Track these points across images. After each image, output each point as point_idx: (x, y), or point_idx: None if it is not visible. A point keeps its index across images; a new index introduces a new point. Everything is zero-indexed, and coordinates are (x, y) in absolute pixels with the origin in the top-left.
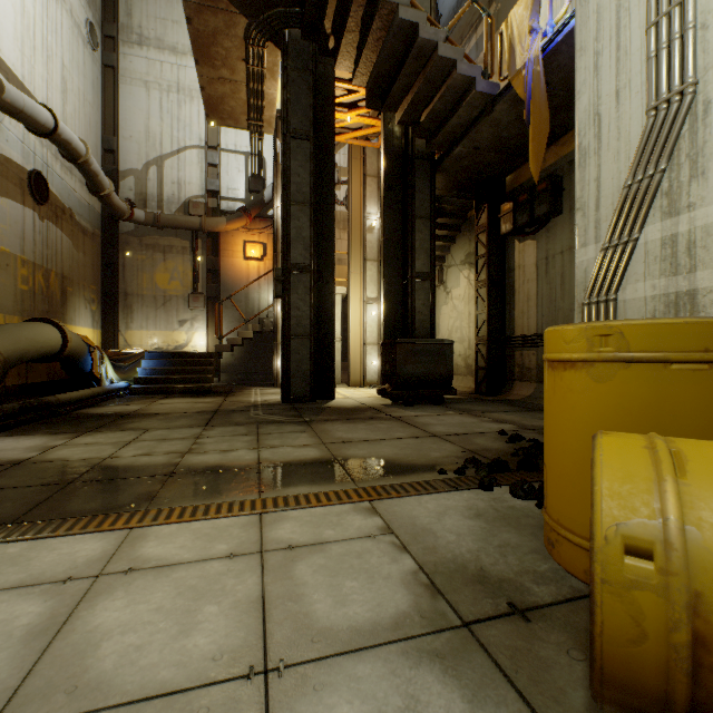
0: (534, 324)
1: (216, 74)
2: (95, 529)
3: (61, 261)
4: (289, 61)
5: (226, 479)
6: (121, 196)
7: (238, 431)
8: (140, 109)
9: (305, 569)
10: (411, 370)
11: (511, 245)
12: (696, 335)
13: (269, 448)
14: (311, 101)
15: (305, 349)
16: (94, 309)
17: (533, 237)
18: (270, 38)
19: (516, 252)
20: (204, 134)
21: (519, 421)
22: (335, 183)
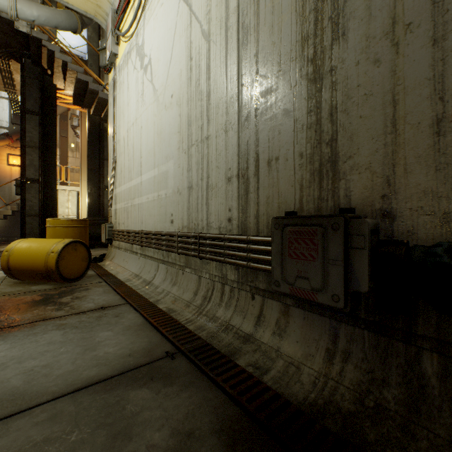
0: None
1: None
2: None
3: None
4: (25, 73)
5: None
6: None
7: None
8: None
9: None
10: (93, 232)
11: None
12: (61, 222)
13: None
14: (39, 96)
15: (36, 222)
16: None
17: None
18: (12, 58)
19: None
20: None
21: None
22: (77, 126)
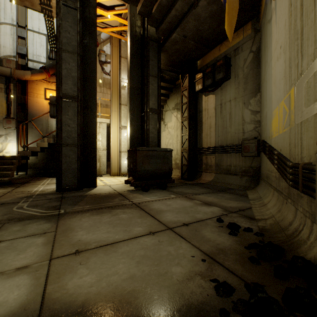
0: (213, 141)
1: None
2: None
3: None
4: None
5: None
6: None
7: None
8: None
9: None
10: (147, 168)
11: (201, 98)
12: None
13: None
14: None
15: (74, 153)
16: None
17: (213, 93)
18: None
19: (203, 101)
20: (15, 17)
21: (220, 203)
22: (104, 61)
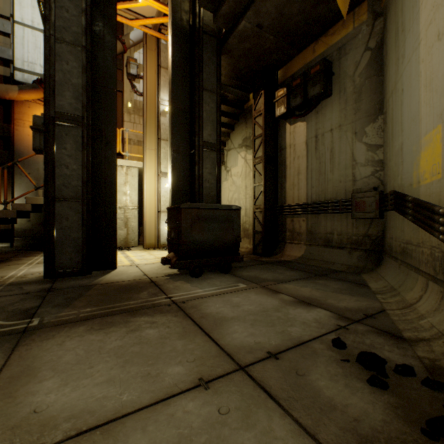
0: (304, 194)
1: None
2: None
3: None
4: None
5: None
6: None
7: None
8: None
9: None
10: (198, 237)
11: (283, 128)
12: None
13: None
14: None
15: (76, 214)
16: None
17: (303, 119)
18: None
19: (287, 133)
20: None
21: (325, 300)
22: (135, 75)
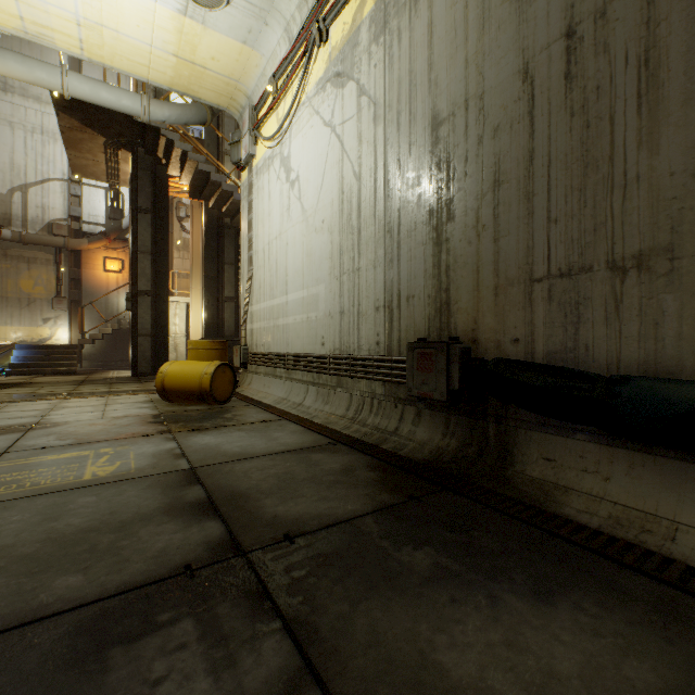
0: None
1: (82, 155)
2: (50, 400)
3: None
4: (136, 165)
5: (95, 393)
6: None
7: (100, 385)
8: (5, 144)
9: (120, 400)
10: None
11: None
12: (204, 344)
13: (116, 388)
14: (152, 190)
15: (148, 343)
16: None
17: None
18: (123, 148)
19: None
20: (67, 170)
21: None
22: (184, 217)
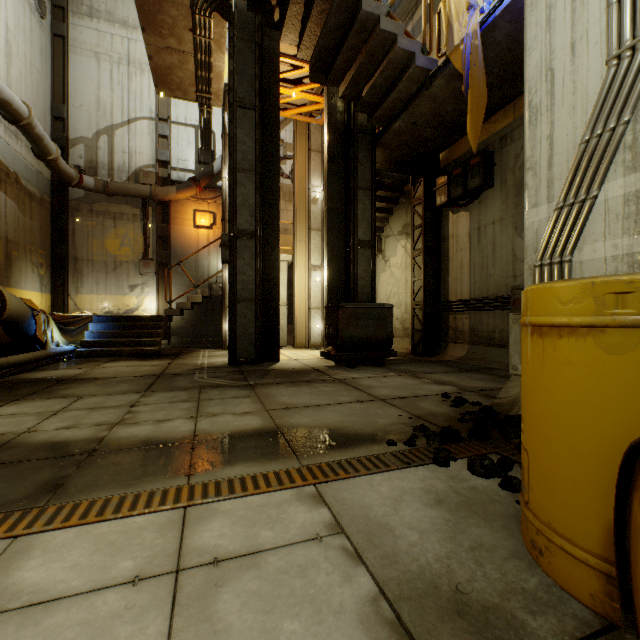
0: (467, 290)
1: (163, 43)
2: None
3: (5, 224)
4: (235, 32)
5: (154, 458)
6: (71, 163)
7: (179, 397)
8: (91, 79)
9: (231, 601)
10: (354, 333)
11: (446, 216)
12: None
13: (208, 417)
14: (257, 72)
15: (251, 312)
16: (42, 273)
17: (465, 209)
18: (216, 8)
19: (450, 223)
20: (154, 106)
21: (458, 382)
22: (282, 157)
